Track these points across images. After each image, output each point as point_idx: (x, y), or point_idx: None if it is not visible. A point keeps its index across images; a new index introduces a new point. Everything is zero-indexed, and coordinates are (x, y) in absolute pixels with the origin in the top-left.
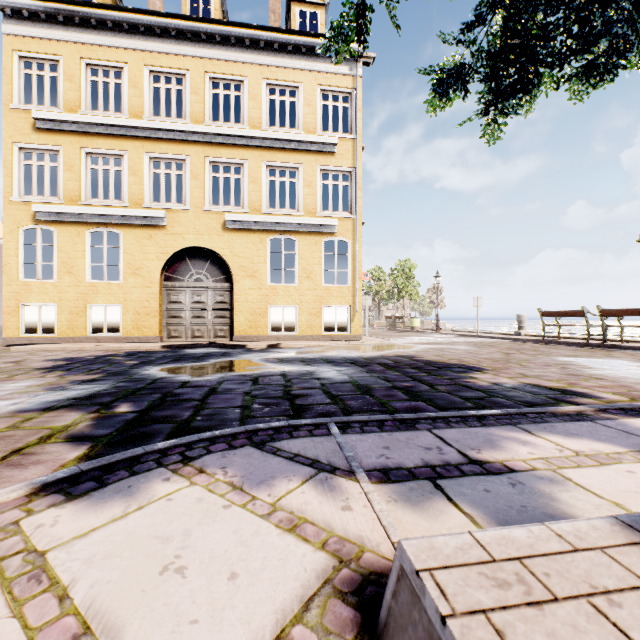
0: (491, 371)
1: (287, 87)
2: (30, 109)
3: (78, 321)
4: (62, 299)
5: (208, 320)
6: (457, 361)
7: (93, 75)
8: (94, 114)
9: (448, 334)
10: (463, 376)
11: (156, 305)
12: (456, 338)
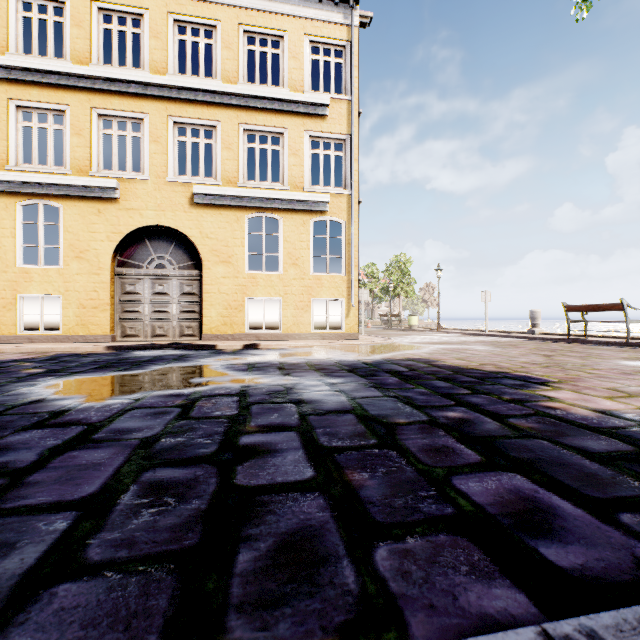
0: (562, 384)
1: (269, 36)
2: None
3: (5, 316)
4: None
5: (172, 315)
6: (494, 367)
7: (44, 30)
8: (26, 57)
9: (451, 333)
10: (531, 395)
11: (106, 296)
12: (463, 337)
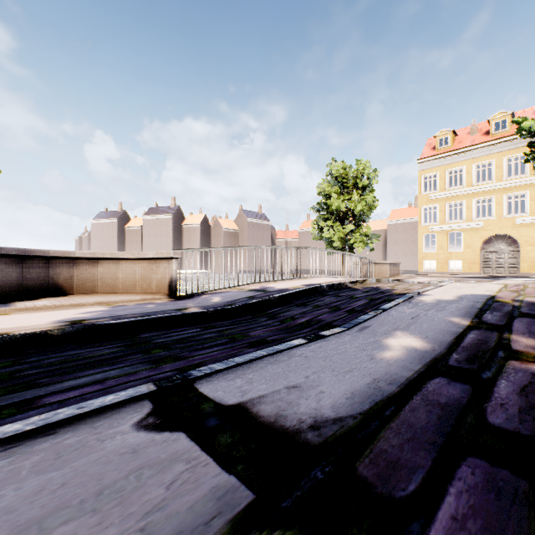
0: None
1: None
2: (427, 194)
3: (444, 266)
4: (438, 258)
5: (504, 266)
6: None
7: None
8: (450, 189)
9: None
10: None
11: (478, 260)
12: None
